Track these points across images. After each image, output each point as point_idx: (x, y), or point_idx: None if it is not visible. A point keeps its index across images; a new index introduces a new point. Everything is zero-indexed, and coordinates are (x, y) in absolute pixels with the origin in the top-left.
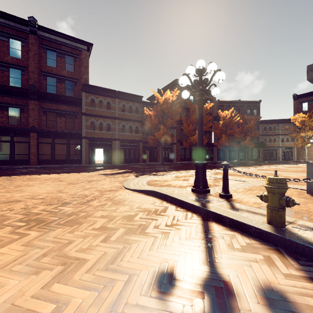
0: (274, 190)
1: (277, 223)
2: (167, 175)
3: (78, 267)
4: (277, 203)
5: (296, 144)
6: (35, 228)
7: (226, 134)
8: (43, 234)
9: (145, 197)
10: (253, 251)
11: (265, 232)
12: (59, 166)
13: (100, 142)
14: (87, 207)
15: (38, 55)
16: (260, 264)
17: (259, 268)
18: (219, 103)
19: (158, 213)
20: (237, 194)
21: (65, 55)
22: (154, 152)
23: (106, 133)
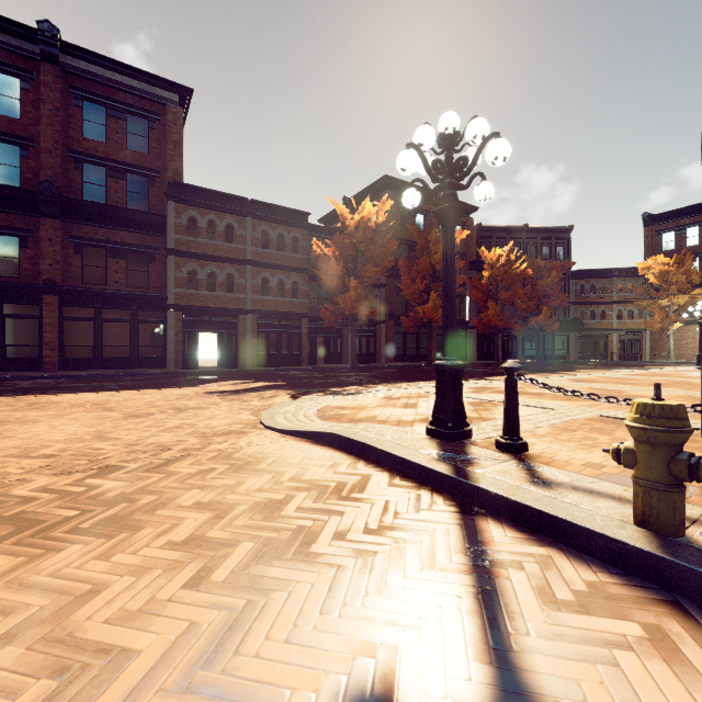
0: (656, 437)
1: (664, 525)
2: (366, 394)
3: (100, 681)
4: (662, 472)
5: (650, 324)
6: (6, 545)
7: (496, 300)
8: (25, 564)
9: (314, 451)
10: (610, 610)
11: (636, 550)
12: (113, 372)
13: (211, 317)
14: (163, 478)
15: (62, 113)
16: (640, 655)
17: (643, 670)
18: (482, 232)
19: (344, 495)
20: (539, 441)
21: (127, 115)
22: (335, 342)
23: (225, 297)
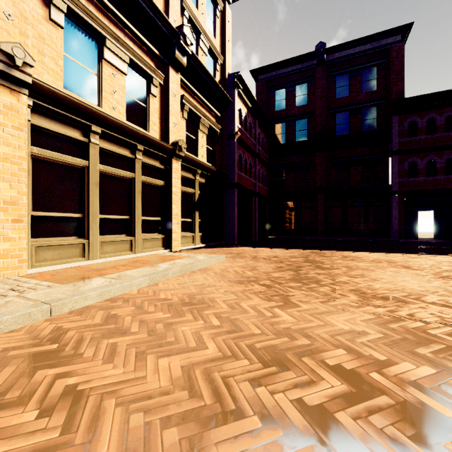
0: None
1: None
2: None
3: None
4: None
5: None
6: None
7: None
8: None
9: None
10: None
11: None
12: (356, 239)
13: (430, 197)
14: None
15: (325, 90)
16: None
17: None
18: None
19: None
20: None
21: (361, 71)
22: None
23: (444, 180)
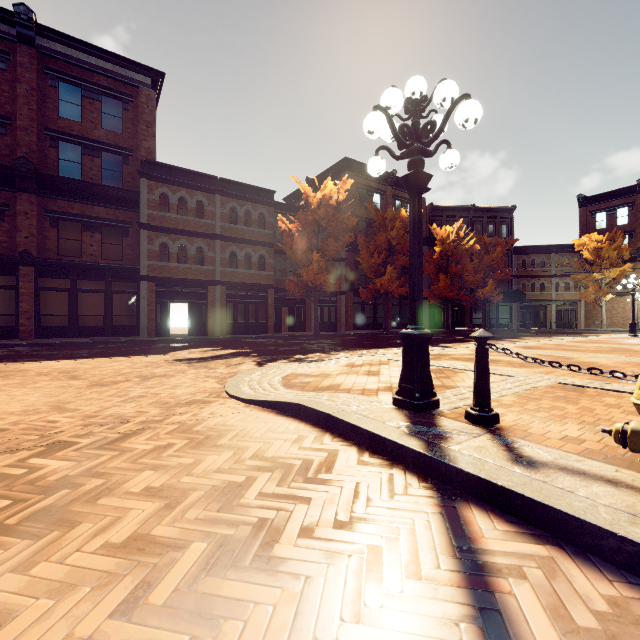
0: None
1: None
2: (329, 361)
3: None
4: None
5: (585, 295)
6: None
7: (447, 273)
8: None
9: (278, 422)
10: None
11: None
12: (87, 340)
13: (182, 288)
14: (115, 456)
15: (38, 93)
16: None
17: None
18: (433, 211)
19: (311, 476)
20: (506, 411)
21: (101, 96)
22: (299, 311)
23: (195, 270)
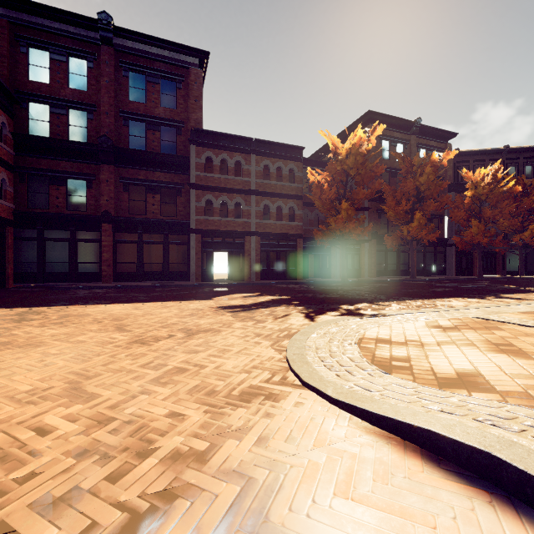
0: None
1: None
2: (395, 316)
3: None
4: None
5: None
6: None
7: (479, 218)
8: None
9: (466, 514)
10: None
11: None
12: (149, 284)
13: (223, 238)
14: None
15: (115, 83)
16: None
17: None
18: (459, 157)
19: None
20: None
21: (160, 80)
22: (324, 259)
23: (234, 222)
